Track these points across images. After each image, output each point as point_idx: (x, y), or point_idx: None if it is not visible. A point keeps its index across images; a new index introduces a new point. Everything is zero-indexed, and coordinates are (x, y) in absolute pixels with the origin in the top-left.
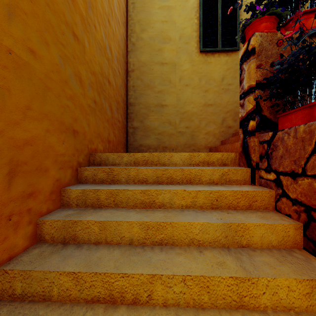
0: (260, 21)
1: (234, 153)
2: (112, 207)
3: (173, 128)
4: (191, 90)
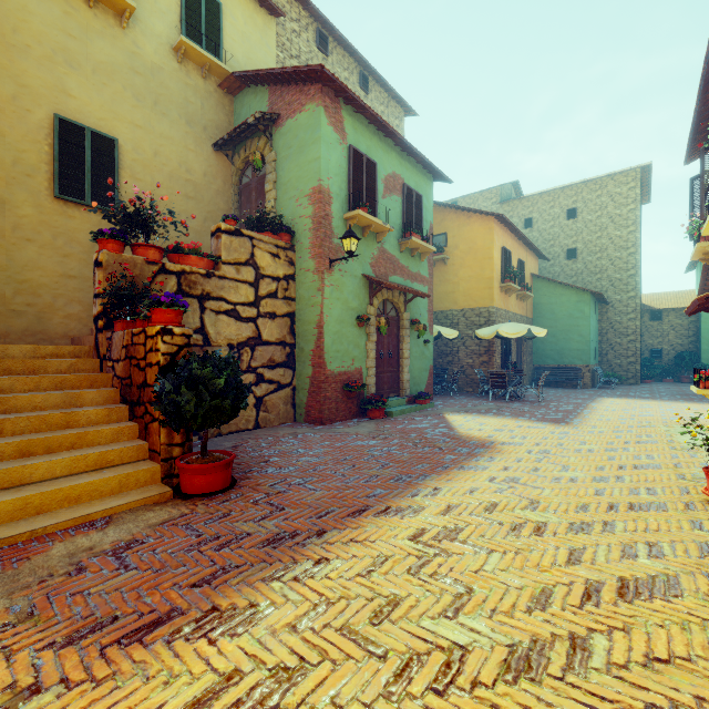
0: (109, 242)
1: (88, 346)
2: None
3: None
4: (39, 250)
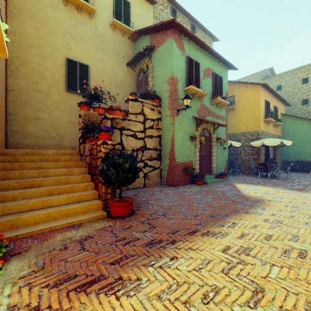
0: (84, 106)
1: (76, 150)
2: (21, 170)
3: (47, 134)
4: (60, 112)
